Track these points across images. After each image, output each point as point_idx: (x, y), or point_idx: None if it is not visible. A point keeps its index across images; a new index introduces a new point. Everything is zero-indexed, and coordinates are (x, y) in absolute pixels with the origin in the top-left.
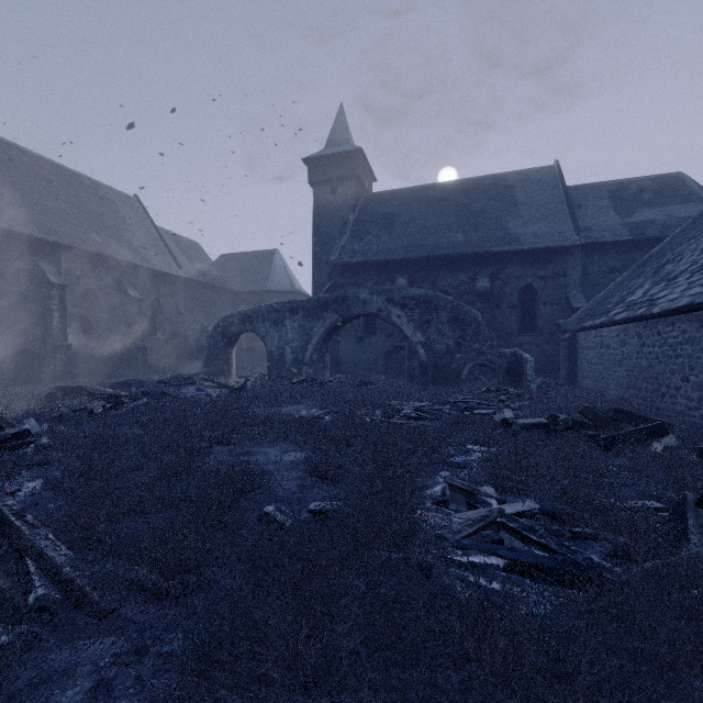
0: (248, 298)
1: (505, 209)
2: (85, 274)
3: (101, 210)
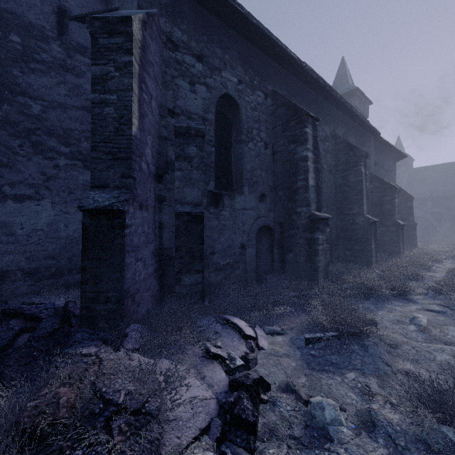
0: None
1: None
2: None
3: None
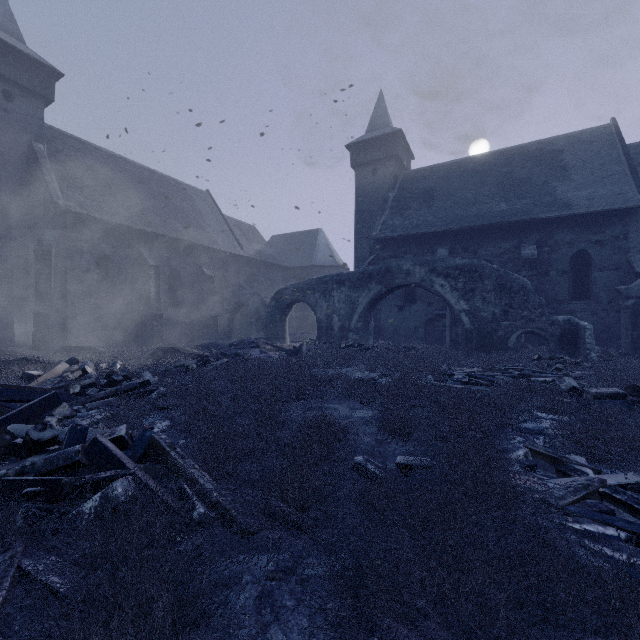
0: (296, 272)
1: (553, 174)
2: (172, 256)
3: (183, 204)
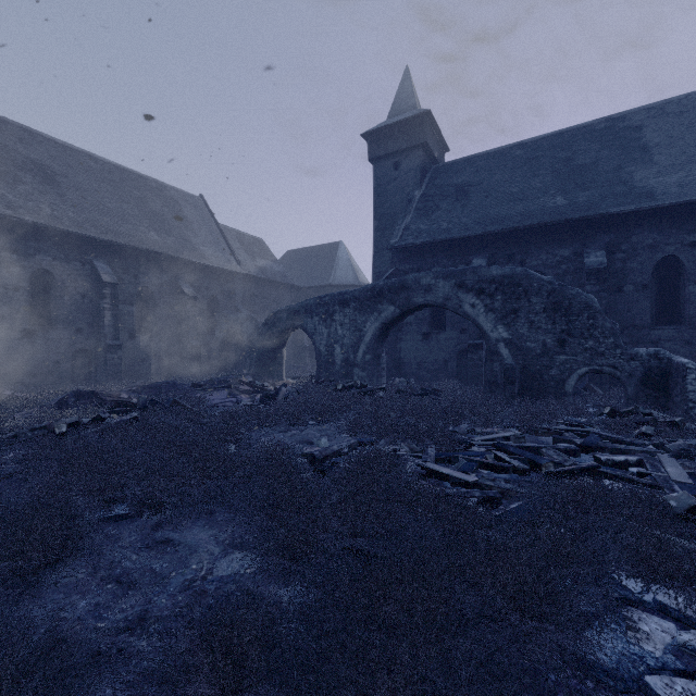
0: (311, 293)
1: (628, 156)
2: (141, 272)
3: (163, 209)
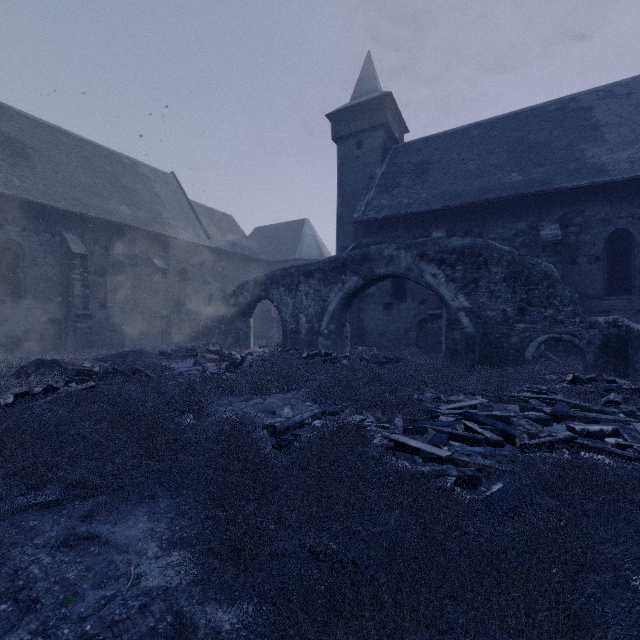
0: (278, 267)
1: (580, 135)
2: (112, 244)
3: (135, 185)
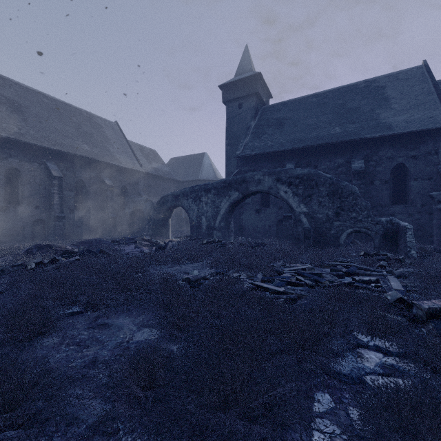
0: (187, 185)
1: (377, 104)
2: (77, 170)
3: (92, 130)
